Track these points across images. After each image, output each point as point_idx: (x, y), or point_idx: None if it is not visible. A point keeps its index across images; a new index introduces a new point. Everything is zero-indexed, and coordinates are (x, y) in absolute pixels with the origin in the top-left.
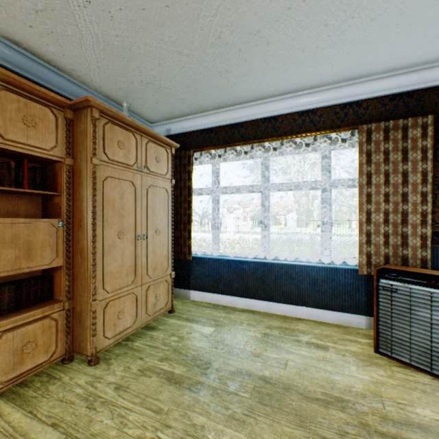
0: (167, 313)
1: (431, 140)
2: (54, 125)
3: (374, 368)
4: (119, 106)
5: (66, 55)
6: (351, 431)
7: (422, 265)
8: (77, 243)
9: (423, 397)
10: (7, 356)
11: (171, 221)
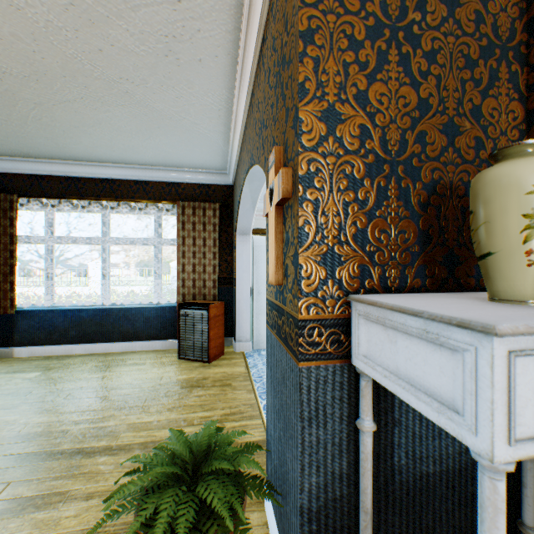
0: None
1: (219, 219)
2: None
3: (170, 366)
4: None
5: None
6: (132, 393)
7: (214, 299)
8: None
9: (188, 371)
10: None
11: None
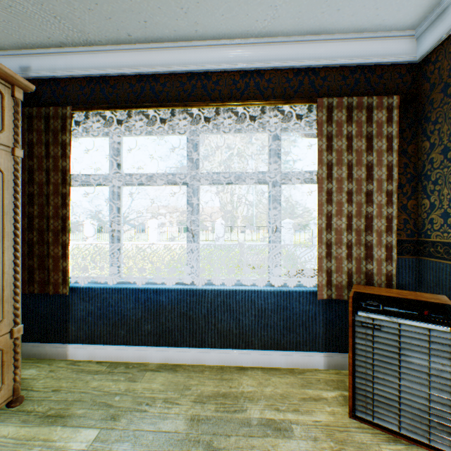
0: (4, 407)
1: (397, 127)
2: None
3: None
4: None
5: None
6: None
7: (387, 282)
8: None
9: None
10: None
11: (12, 228)
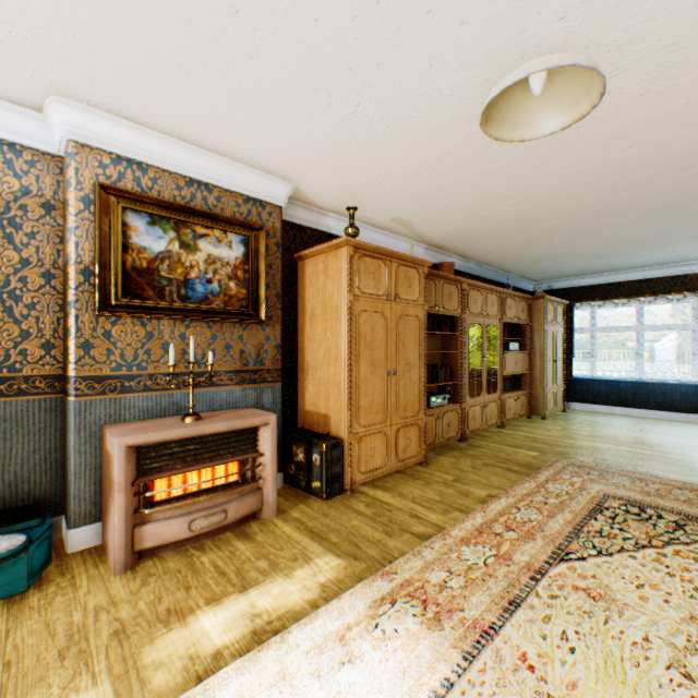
0: (560, 412)
1: None
2: (526, 309)
3: None
4: (522, 279)
5: (520, 270)
6: (694, 438)
7: None
8: (532, 363)
9: None
10: (519, 405)
11: (562, 352)
